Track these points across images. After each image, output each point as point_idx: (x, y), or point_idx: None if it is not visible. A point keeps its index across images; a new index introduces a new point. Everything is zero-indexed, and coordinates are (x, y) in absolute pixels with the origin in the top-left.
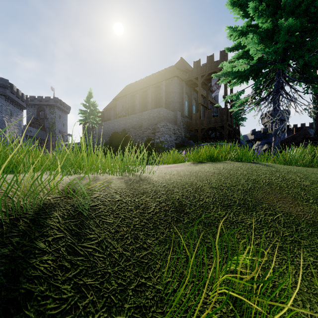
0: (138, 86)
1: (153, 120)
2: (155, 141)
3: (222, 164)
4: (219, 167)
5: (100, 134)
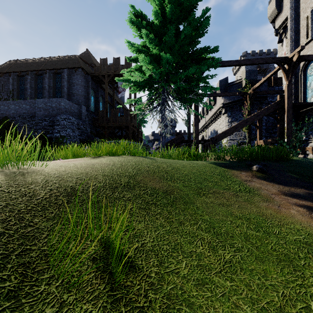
0: (29, 65)
1: (52, 111)
2: (54, 135)
3: (118, 157)
4: (115, 160)
5: None
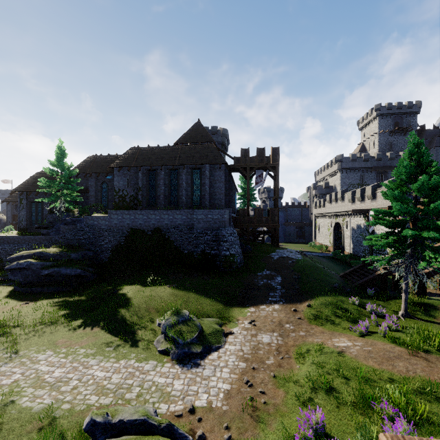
0: (160, 157)
1: (213, 223)
2: (223, 253)
3: None
4: None
5: (101, 229)
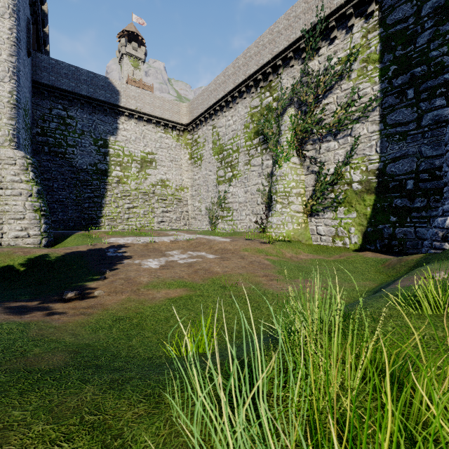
0: None
1: None
2: None
3: None
4: None
5: None
